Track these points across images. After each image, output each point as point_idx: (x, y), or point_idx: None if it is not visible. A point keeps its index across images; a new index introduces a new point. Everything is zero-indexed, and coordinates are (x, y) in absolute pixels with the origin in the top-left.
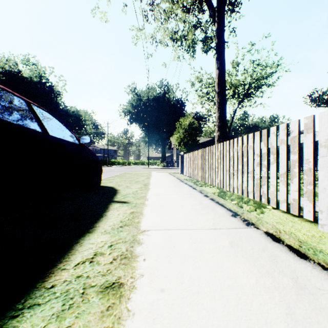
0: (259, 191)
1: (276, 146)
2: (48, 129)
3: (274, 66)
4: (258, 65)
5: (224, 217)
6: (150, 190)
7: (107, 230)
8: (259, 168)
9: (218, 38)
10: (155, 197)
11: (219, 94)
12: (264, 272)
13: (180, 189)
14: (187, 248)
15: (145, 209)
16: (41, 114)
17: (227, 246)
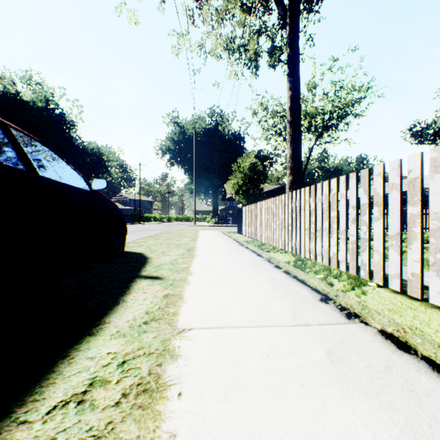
0: (355, 260)
1: (383, 194)
2: (37, 166)
3: (363, 90)
4: (342, 88)
5: (310, 303)
6: (196, 258)
7: (122, 331)
8: (356, 227)
9: (291, 47)
10: (202, 268)
11: (291, 123)
12: (404, 423)
13: (239, 257)
14: (255, 366)
15: (186, 290)
16: (26, 143)
17: (325, 362)
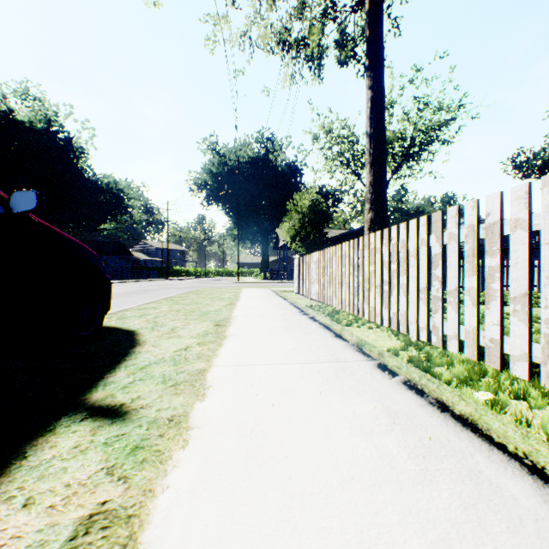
0: None
1: None
2: None
3: (453, 109)
4: (427, 106)
5: None
6: (227, 343)
7: None
8: None
9: (371, 28)
10: (232, 375)
11: (372, 137)
12: None
13: (305, 340)
14: None
15: (167, 481)
16: None
17: None
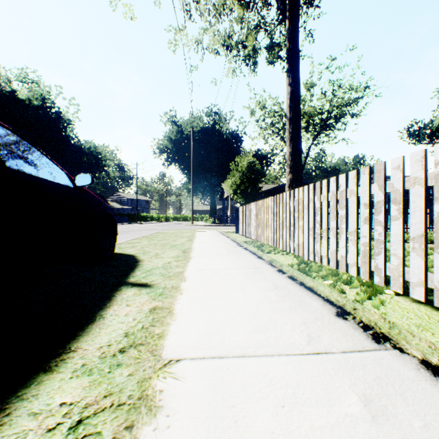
0: (368, 264)
1: (403, 190)
2: (5, 157)
3: (361, 89)
4: (340, 88)
5: (325, 319)
6: (192, 260)
7: (89, 364)
8: (369, 227)
9: (290, 42)
10: (197, 273)
11: (291, 120)
12: None
13: (238, 259)
14: (267, 428)
15: (178, 302)
16: None
17: (363, 419)
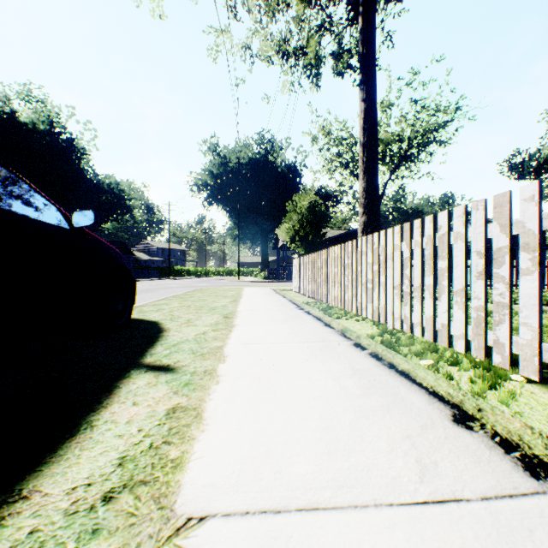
0: (483, 337)
1: (540, 231)
2: None
3: (450, 111)
4: (424, 108)
5: (439, 429)
6: (236, 330)
7: (42, 529)
8: (484, 284)
9: (364, 45)
10: (243, 349)
11: (365, 146)
12: None
13: (299, 328)
14: None
15: (211, 397)
16: None
17: None
